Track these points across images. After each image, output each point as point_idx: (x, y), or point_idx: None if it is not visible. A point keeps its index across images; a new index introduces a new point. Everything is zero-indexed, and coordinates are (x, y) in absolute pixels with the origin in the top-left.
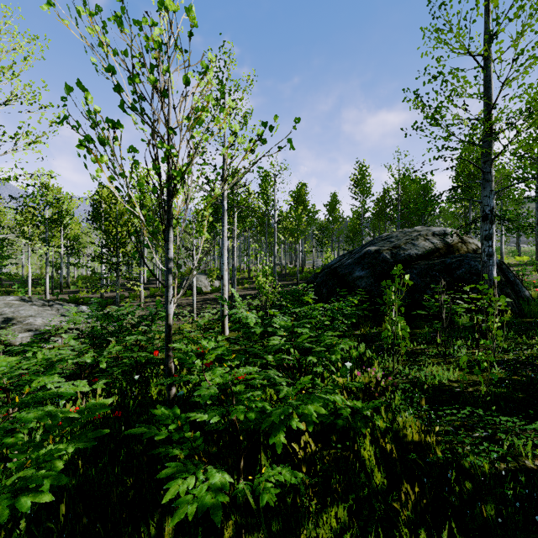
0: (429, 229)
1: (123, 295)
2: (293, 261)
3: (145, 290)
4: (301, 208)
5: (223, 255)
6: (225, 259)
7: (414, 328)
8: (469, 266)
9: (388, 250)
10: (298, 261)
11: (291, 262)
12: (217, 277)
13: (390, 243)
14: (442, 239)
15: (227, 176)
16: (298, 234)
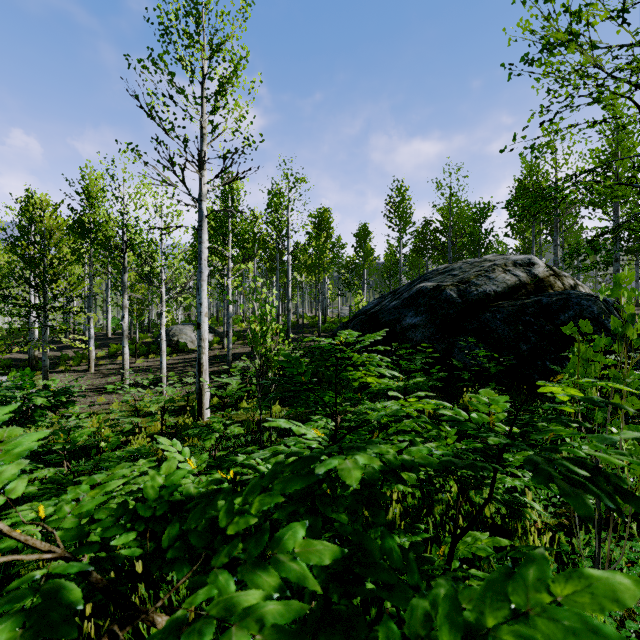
0: (506, 258)
1: (65, 355)
2: (313, 310)
3: (104, 347)
4: (323, 237)
5: (200, 289)
6: (204, 296)
7: (513, 406)
8: (580, 307)
9: (454, 286)
10: (319, 306)
11: (310, 311)
12: (209, 329)
13: (453, 277)
14: (528, 271)
15: (204, 155)
16: (319, 271)
